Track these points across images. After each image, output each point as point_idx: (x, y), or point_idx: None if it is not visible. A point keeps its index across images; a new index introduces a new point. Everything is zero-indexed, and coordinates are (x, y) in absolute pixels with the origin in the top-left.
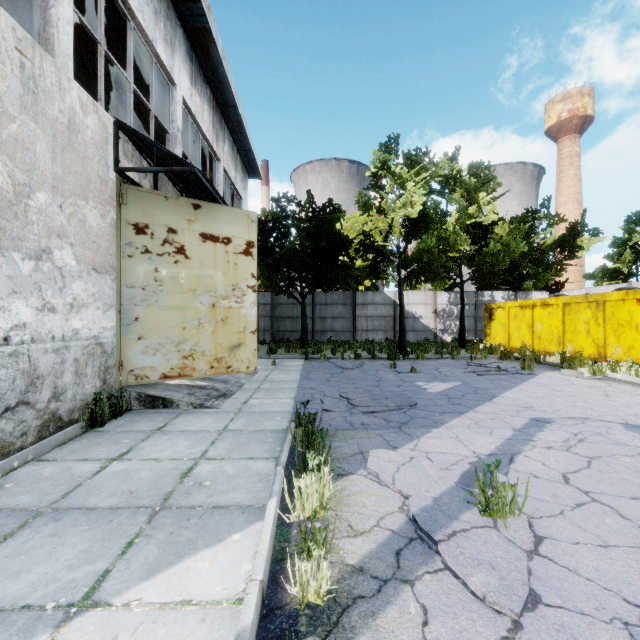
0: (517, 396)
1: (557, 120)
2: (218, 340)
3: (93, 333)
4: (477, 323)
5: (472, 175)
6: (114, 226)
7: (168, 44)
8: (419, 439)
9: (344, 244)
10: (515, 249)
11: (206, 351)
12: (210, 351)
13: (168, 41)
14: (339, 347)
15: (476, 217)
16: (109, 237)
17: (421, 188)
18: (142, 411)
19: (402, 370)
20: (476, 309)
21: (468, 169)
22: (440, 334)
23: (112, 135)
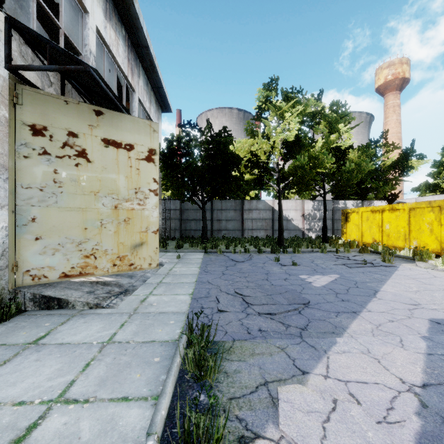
0: (396, 290)
1: (384, 81)
2: (120, 239)
3: None
4: (334, 224)
5: (332, 111)
6: (6, 125)
7: None
8: (328, 356)
9: (236, 161)
10: (365, 168)
11: (108, 250)
12: (112, 250)
13: None
14: (231, 242)
15: (337, 142)
16: None
17: (297, 117)
18: (34, 313)
19: (285, 263)
20: (333, 213)
21: (329, 107)
22: (307, 232)
23: (3, 32)
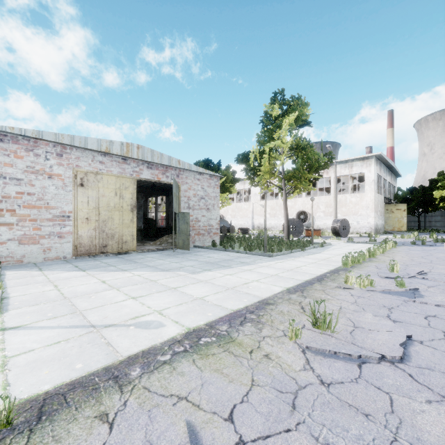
0: None
1: None
2: (398, 225)
3: (383, 224)
4: None
5: None
6: (384, 210)
7: (386, 176)
8: None
9: (433, 201)
10: None
11: (396, 227)
12: (397, 227)
13: (386, 175)
14: (434, 231)
15: None
16: (383, 212)
17: None
18: (388, 234)
19: None
20: None
21: None
22: None
23: (384, 198)
